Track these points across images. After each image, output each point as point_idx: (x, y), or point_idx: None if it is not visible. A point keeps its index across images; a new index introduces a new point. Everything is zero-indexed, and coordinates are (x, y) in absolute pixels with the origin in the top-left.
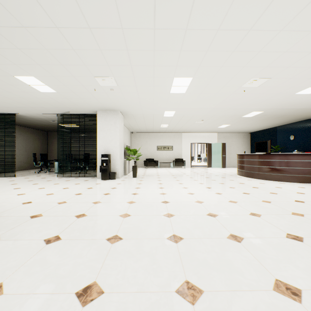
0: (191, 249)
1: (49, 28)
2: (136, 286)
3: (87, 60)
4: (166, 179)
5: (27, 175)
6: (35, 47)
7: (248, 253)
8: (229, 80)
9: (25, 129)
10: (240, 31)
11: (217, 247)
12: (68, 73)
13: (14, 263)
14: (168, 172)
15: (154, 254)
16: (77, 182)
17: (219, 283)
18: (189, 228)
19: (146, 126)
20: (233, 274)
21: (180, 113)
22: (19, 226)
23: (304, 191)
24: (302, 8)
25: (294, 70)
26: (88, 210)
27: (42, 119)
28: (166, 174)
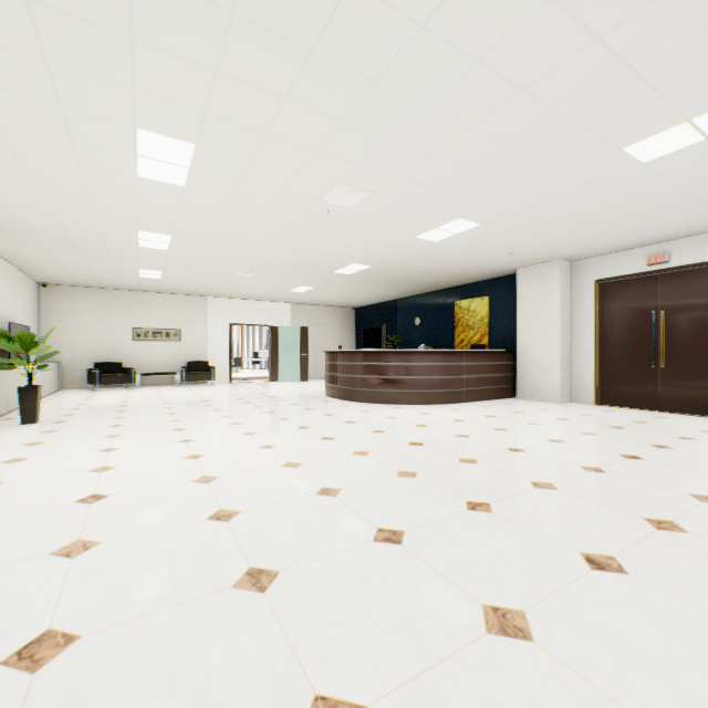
0: (86, 680)
1: None
2: None
3: None
4: (142, 419)
5: None
6: None
7: (272, 624)
8: (292, 178)
9: None
10: (290, 44)
11: (191, 632)
12: None
13: None
14: (160, 398)
15: None
16: None
17: None
18: (128, 582)
19: (93, 270)
20: None
21: (188, 245)
22: None
23: (428, 420)
24: (407, 42)
25: (409, 187)
26: None
27: None
28: (151, 404)
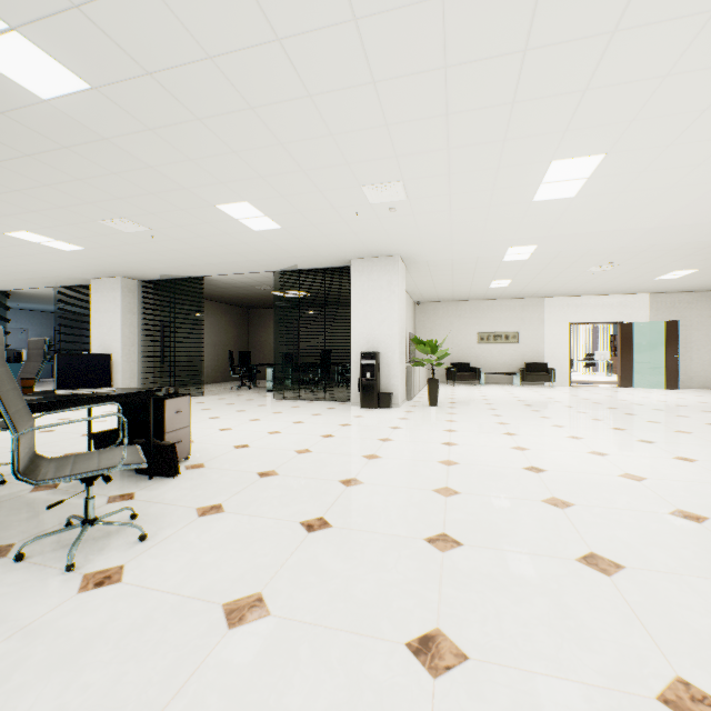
0: (660, 598)
1: (294, 102)
2: (542, 662)
3: (353, 154)
4: (513, 412)
5: (221, 394)
6: (262, 143)
7: None
8: None
9: (213, 306)
10: None
11: None
12: (311, 185)
13: (266, 560)
14: (511, 396)
15: (558, 594)
16: (314, 412)
17: None
18: (631, 542)
19: (455, 287)
20: None
21: (549, 250)
22: (246, 489)
23: None
24: None
25: None
26: (360, 472)
27: (244, 284)
28: (508, 400)
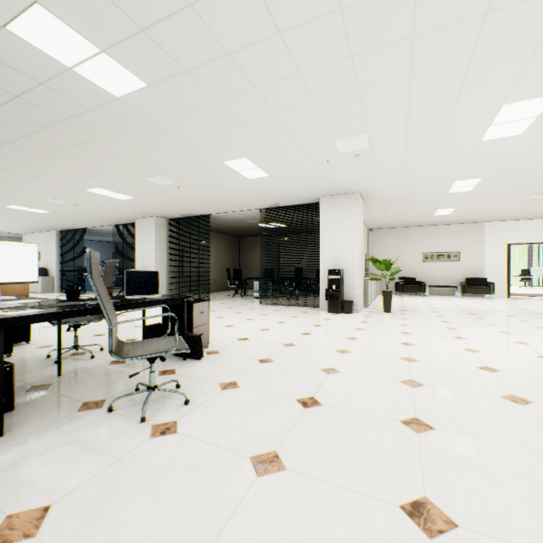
0: None
1: (287, 79)
2: (529, 539)
3: (329, 115)
4: (458, 319)
5: (222, 299)
6: (261, 113)
7: None
8: None
9: (215, 236)
10: None
11: None
12: (294, 142)
13: (276, 426)
14: (454, 305)
15: (533, 480)
16: (292, 315)
17: None
18: None
19: (403, 216)
20: None
21: (492, 182)
22: (251, 371)
23: None
24: None
25: None
26: (336, 363)
27: (238, 219)
28: (452, 309)
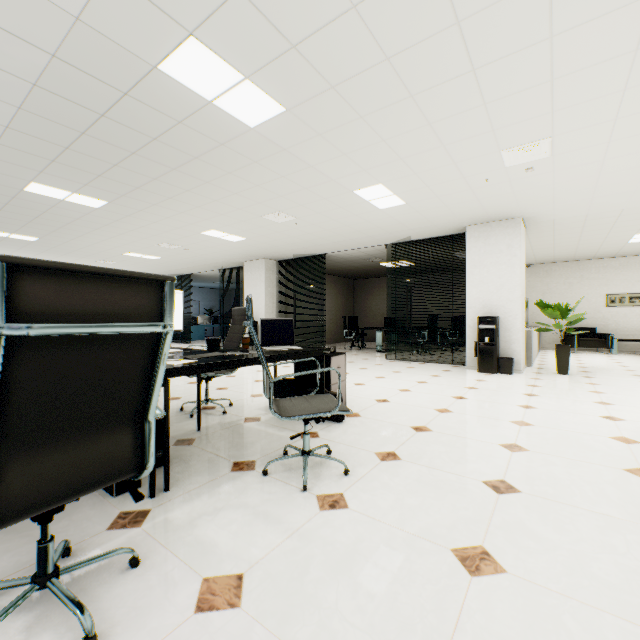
0: None
1: (455, 80)
2: None
3: (501, 119)
4: None
5: None
6: (411, 127)
7: None
8: None
9: (327, 278)
10: None
11: None
12: (447, 159)
13: (468, 513)
14: None
15: None
16: (432, 373)
17: None
18: None
19: (580, 245)
20: None
21: None
22: (409, 441)
23: None
24: None
25: None
26: (518, 438)
27: (356, 258)
28: None
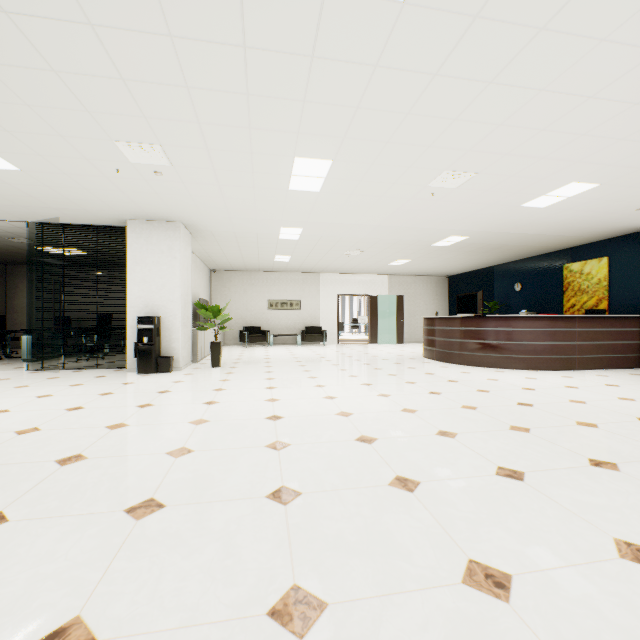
0: (315, 515)
1: None
2: (179, 615)
3: (92, 101)
4: (284, 368)
5: None
6: None
7: (424, 512)
8: (404, 172)
9: None
10: (418, 74)
11: (368, 505)
12: (47, 126)
13: None
14: (290, 354)
15: (233, 535)
16: (75, 382)
17: (361, 581)
18: (317, 469)
19: (245, 258)
20: (392, 560)
21: (313, 234)
22: None
23: (534, 385)
24: (525, 44)
25: (516, 162)
26: (91, 446)
27: None
28: (285, 358)
